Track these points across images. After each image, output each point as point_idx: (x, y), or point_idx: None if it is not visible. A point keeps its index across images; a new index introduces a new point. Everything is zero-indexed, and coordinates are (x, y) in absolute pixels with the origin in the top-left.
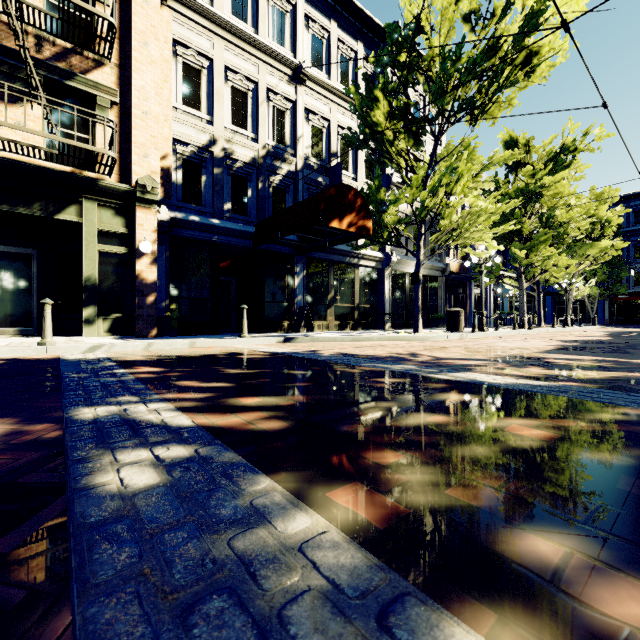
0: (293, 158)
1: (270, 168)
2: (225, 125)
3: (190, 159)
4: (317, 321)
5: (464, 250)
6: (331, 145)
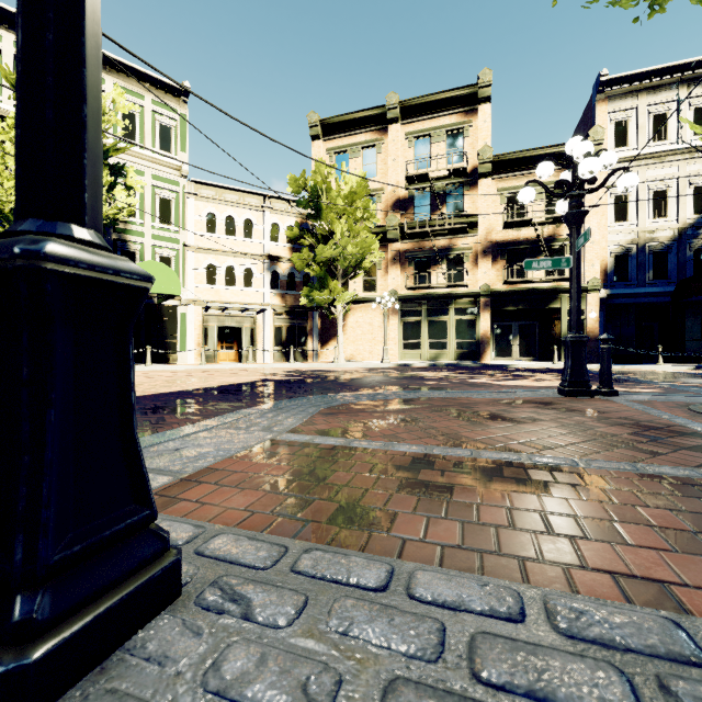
0: None
1: (690, 237)
2: (647, 222)
3: (619, 254)
4: None
5: None
6: None
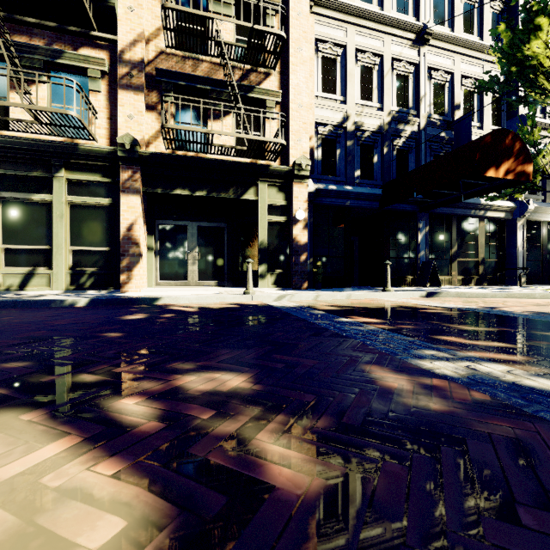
0: (416, 118)
1: (394, 132)
2: (355, 101)
3: (327, 137)
4: (439, 276)
5: None
6: (454, 98)
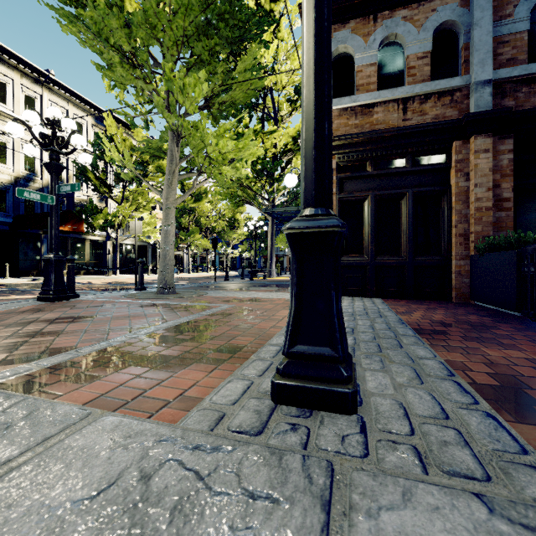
0: (40, 180)
1: (23, 186)
2: None
3: None
4: None
5: (141, 238)
6: (68, 173)
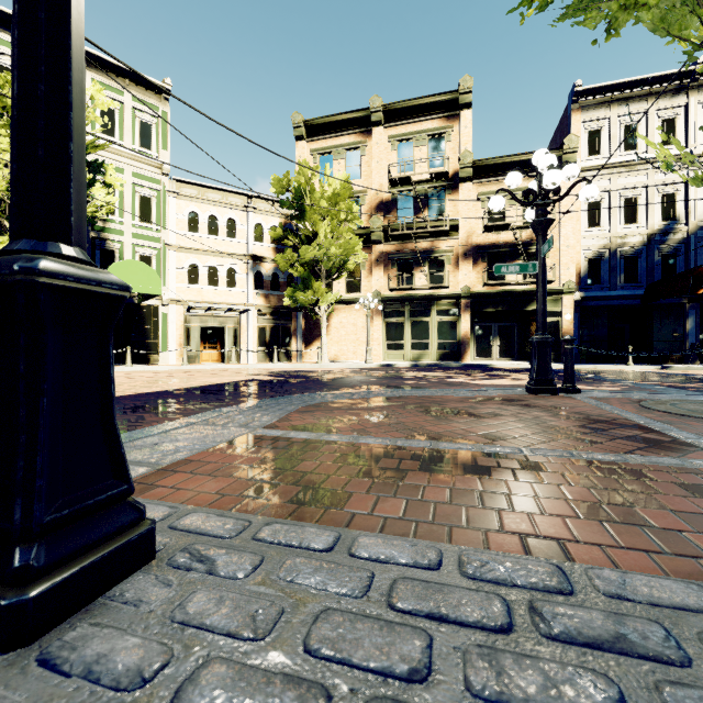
0: (683, 227)
1: (658, 243)
2: (618, 227)
3: (593, 258)
4: None
5: None
6: None
